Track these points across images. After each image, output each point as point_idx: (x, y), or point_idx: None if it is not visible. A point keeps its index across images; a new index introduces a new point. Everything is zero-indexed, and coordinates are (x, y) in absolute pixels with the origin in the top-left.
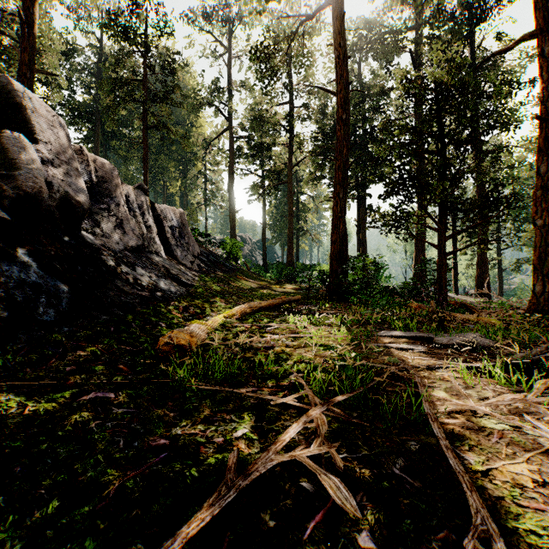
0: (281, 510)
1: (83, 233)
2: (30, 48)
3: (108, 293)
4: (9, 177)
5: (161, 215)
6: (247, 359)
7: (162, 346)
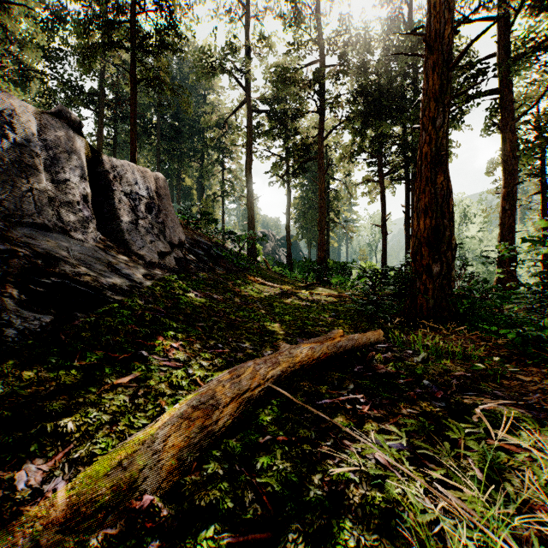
0: None
1: None
2: None
3: None
4: None
5: (111, 173)
6: None
7: None
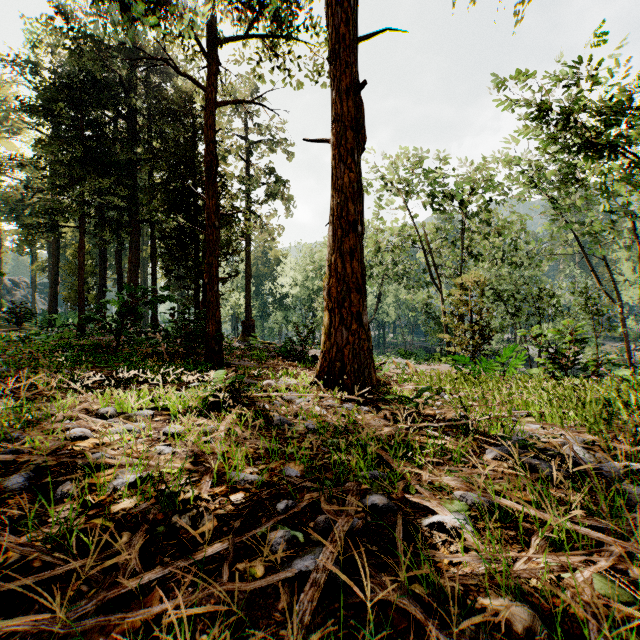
0: None
1: None
2: None
3: None
4: None
5: None
6: None
7: None
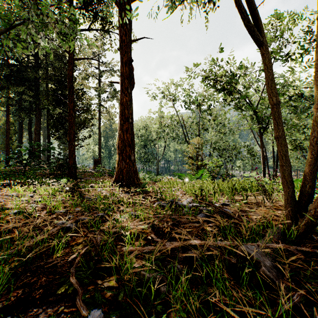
0: None
1: None
2: None
3: None
4: None
5: None
6: None
7: None
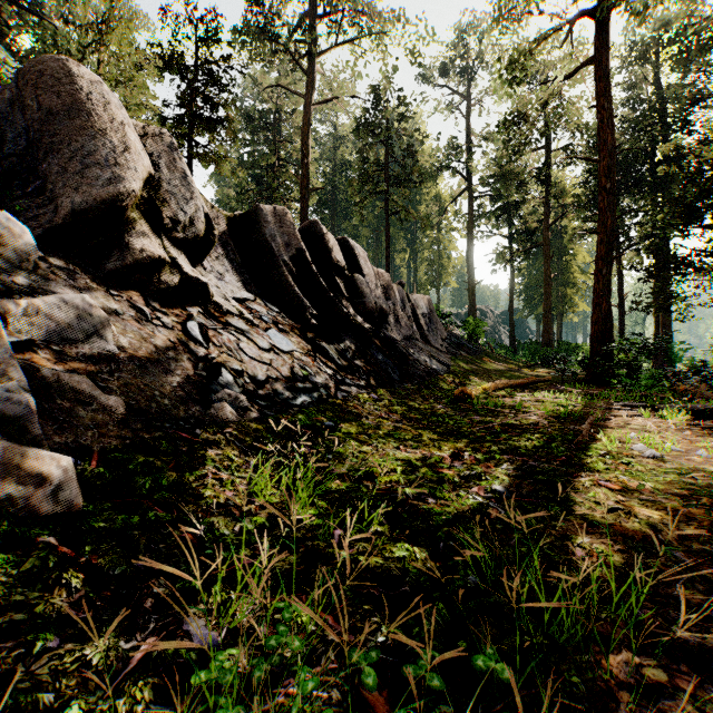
0: (523, 426)
1: (382, 329)
2: (307, 174)
3: (409, 368)
4: (361, 303)
5: (415, 305)
6: (505, 407)
7: (457, 395)
